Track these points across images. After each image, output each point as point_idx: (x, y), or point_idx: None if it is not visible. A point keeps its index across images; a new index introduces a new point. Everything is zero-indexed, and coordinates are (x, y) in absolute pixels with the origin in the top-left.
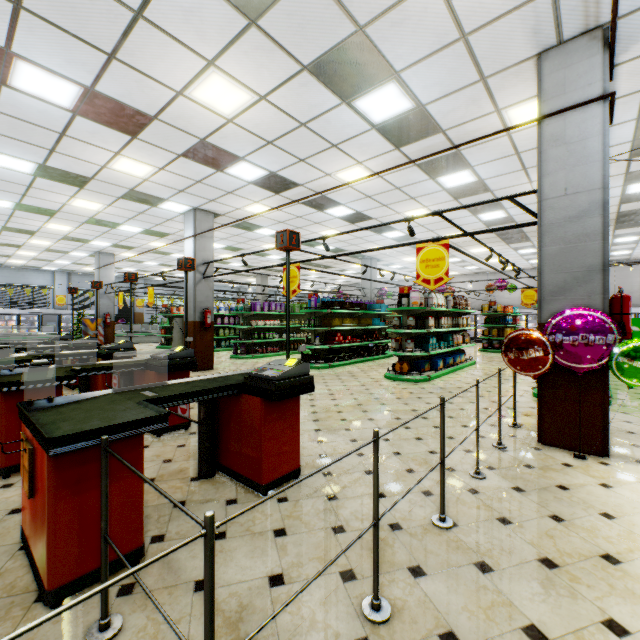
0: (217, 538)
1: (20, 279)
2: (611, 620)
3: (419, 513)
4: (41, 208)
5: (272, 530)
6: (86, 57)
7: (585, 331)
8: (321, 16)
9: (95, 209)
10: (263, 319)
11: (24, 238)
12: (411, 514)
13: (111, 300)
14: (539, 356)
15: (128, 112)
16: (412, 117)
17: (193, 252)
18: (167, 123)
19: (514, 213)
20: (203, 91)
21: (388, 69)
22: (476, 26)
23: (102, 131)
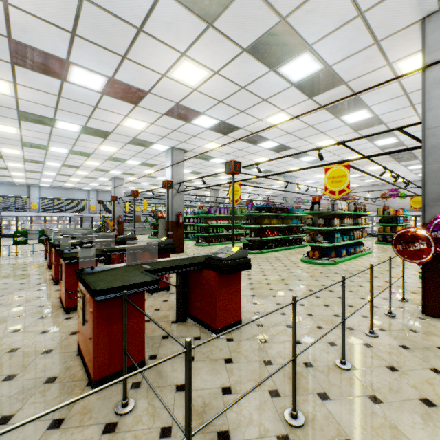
0: None
1: (71, 195)
2: None
3: (326, 357)
4: (83, 152)
5: (223, 358)
6: (110, 59)
7: None
8: (255, 14)
9: (113, 151)
10: (215, 219)
11: (73, 170)
12: (320, 357)
13: (121, 207)
14: (423, 248)
15: (133, 90)
16: (321, 75)
17: (171, 176)
18: (156, 95)
19: (404, 139)
20: (178, 72)
21: (303, 44)
22: (371, 5)
23: (118, 103)
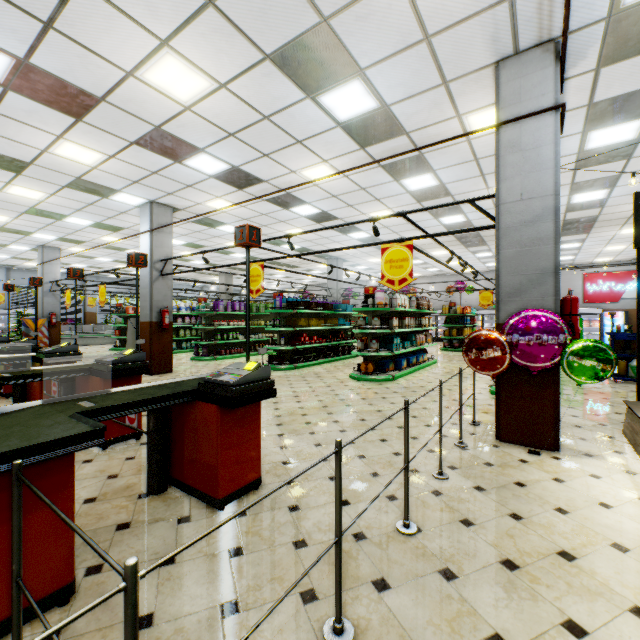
0: (165, 564)
1: None
2: (570, 621)
3: (384, 520)
4: None
5: (228, 550)
6: (17, 23)
7: (539, 331)
8: (284, 2)
9: (36, 198)
10: (226, 319)
11: None
12: (375, 521)
13: (57, 298)
14: (497, 356)
15: (70, 91)
16: (377, 117)
17: (149, 248)
18: (117, 106)
19: (473, 218)
20: (157, 73)
21: (353, 65)
22: (439, 28)
23: (40, 110)
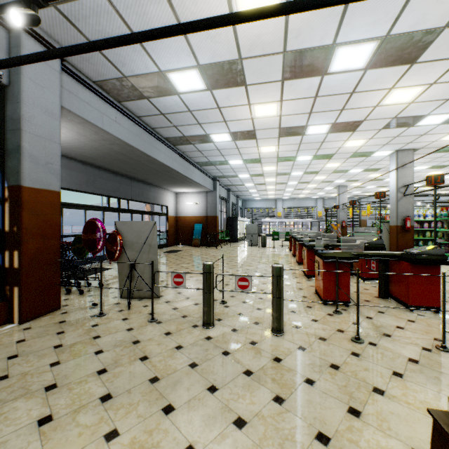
0: (379, 312)
1: (302, 204)
2: None
3: None
4: (312, 171)
5: (407, 319)
6: (332, 115)
7: None
8: None
9: (336, 166)
10: None
11: (305, 185)
12: None
13: (345, 213)
14: None
15: (350, 124)
16: None
17: (395, 180)
18: (370, 119)
19: None
20: (389, 100)
21: None
22: None
23: (338, 135)
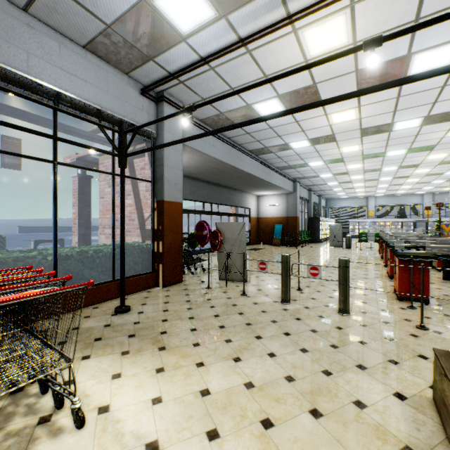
0: None
1: (402, 201)
2: None
3: None
4: (410, 165)
5: None
6: (422, 109)
7: None
8: None
9: (442, 157)
10: None
11: (403, 180)
12: None
13: None
14: None
15: (449, 113)
16: None
17: None
18: None
19: None
20: None
21: None
22: None
23: (436, 126)
